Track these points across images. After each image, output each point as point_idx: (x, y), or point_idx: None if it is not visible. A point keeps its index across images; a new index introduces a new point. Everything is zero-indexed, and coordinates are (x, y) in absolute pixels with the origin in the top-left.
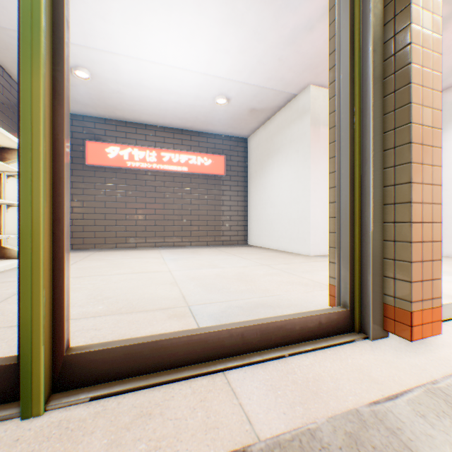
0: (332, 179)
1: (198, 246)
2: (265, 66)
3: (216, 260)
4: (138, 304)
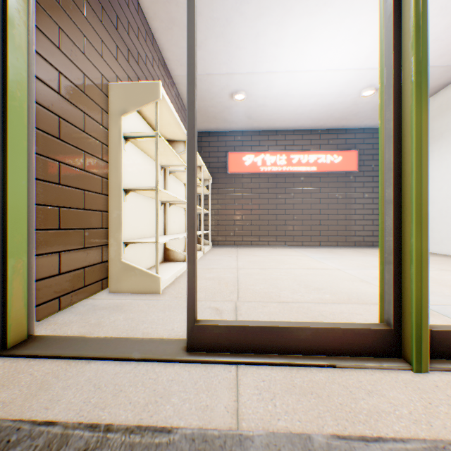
0: None
1: (325, 246)
2: (441, 42)
3: (371, 261)
4: (360, 297)
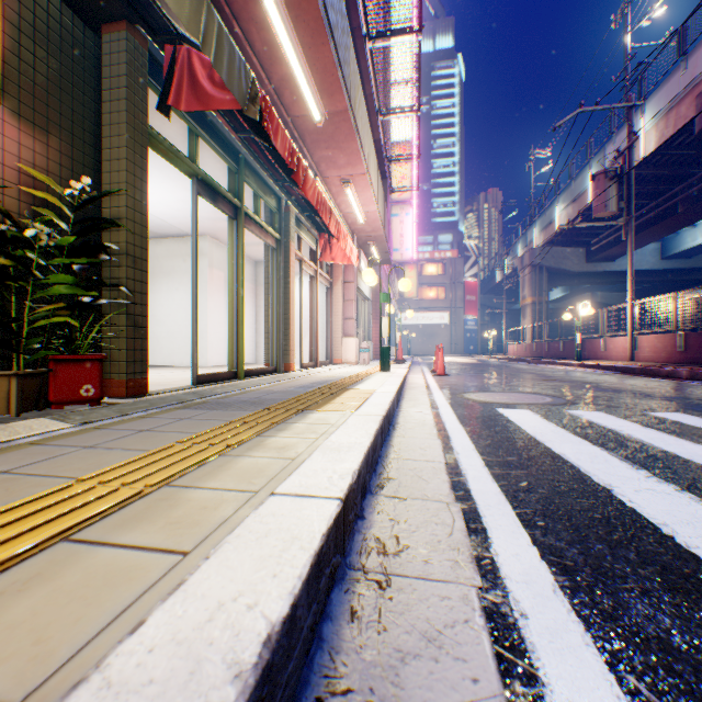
0: (267, 324)
1: None
2: (187, 220)
3: None
4: None
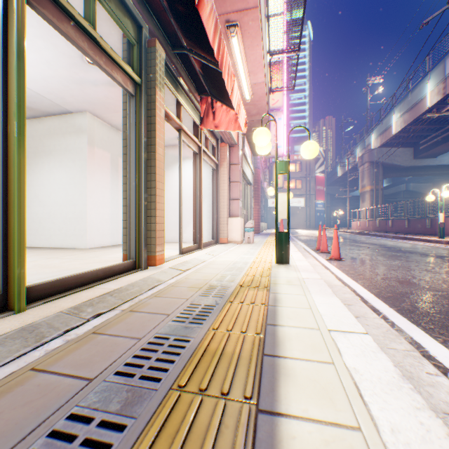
0: (125, 202)
1: None
2: (49, 84)
3: None
4: None
